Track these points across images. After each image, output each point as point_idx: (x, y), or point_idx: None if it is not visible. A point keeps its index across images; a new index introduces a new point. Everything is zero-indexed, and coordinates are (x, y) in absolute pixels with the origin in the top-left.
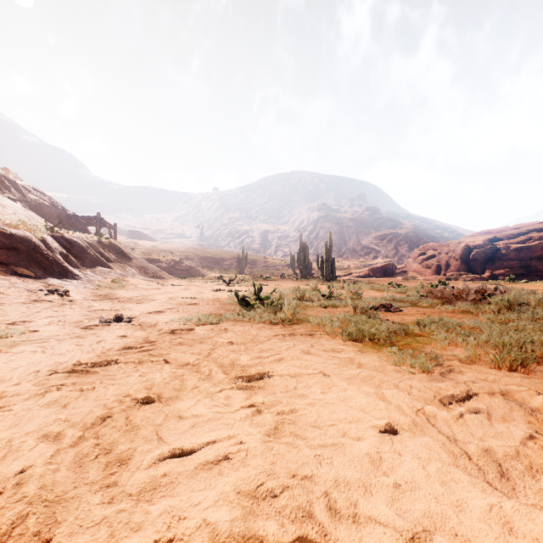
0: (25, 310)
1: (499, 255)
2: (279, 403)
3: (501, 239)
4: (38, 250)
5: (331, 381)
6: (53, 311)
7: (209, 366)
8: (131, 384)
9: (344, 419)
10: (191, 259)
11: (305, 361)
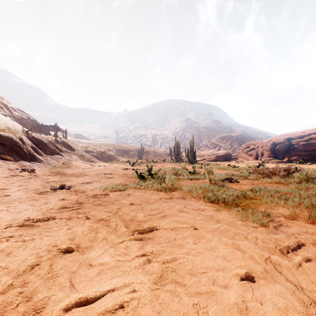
0: (5, 181)
1: (293, 148)
2: (163, 252)
3: (294, 139)
4: (17, 145)
5: (199, 233)
6: (23, 182)
7: (116, 222)
8: (60, 236)
9: (213, 268)
10: (111, 150)
11: (181, 218)
